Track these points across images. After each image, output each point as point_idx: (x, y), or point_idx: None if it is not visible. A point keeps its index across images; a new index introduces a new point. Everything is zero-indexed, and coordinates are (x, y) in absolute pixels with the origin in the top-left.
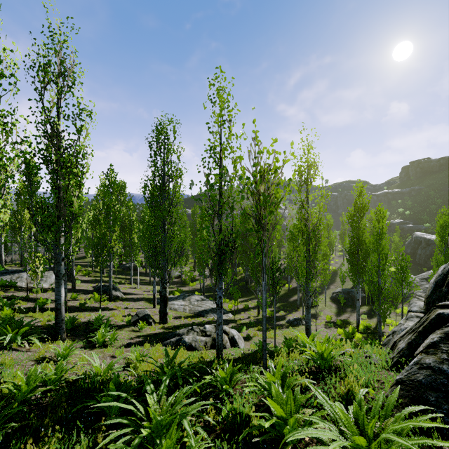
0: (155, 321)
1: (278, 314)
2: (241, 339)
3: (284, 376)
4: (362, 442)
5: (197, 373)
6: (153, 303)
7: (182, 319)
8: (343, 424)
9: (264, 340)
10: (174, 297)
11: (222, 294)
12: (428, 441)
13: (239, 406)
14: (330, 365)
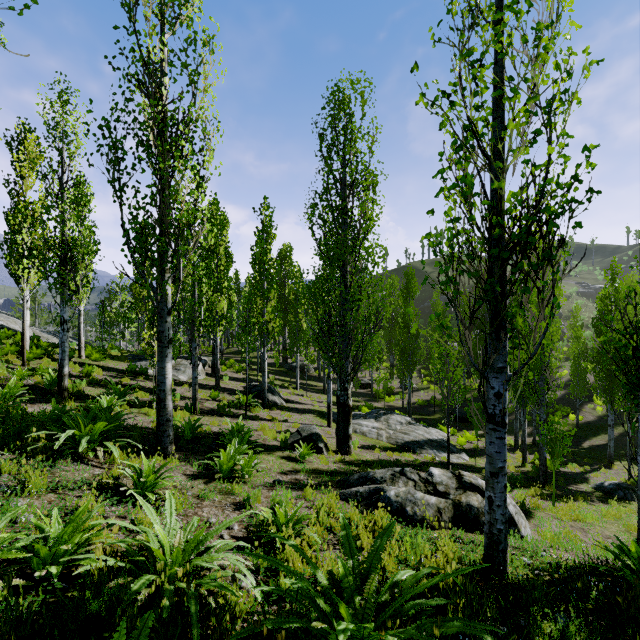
0: (328, 447)
1: (567, 469)
2: (522, 517)
3: None
4: None
5: None
6: (327, 418)
7: (375, 451)
8: None
9: None
10: (360, 414)
11: (505, 387)
12: None
13: None
14: None
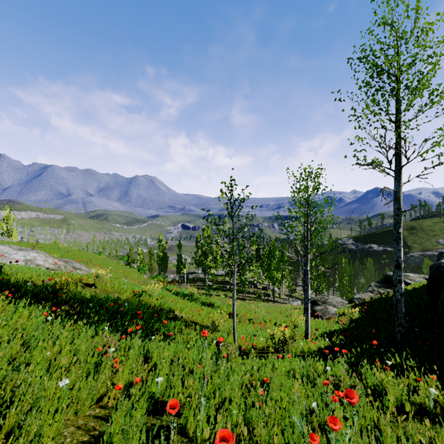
0: None
1: None
2: None
3: None
4: None
5: None
6: None
7: None
8: None
9: None
10: None
11: None
12: None
13: None
14: None
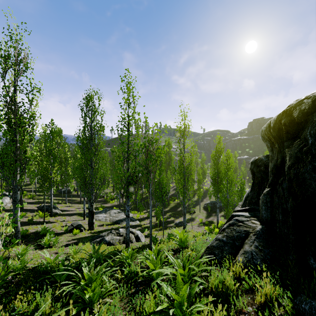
0: (85, 229)
1: (170, 219)
2: (143, 237)
3: (159, 251)
4: (182, 272)
5: (112, 256)
6: (83, 216)
7: (104, 226)
8: (177, 267)
9: (150, 234)
10: (98, 211)
11: (129, 209)
12: (206, 267)
13: (133, 268)
14: (185, 245)
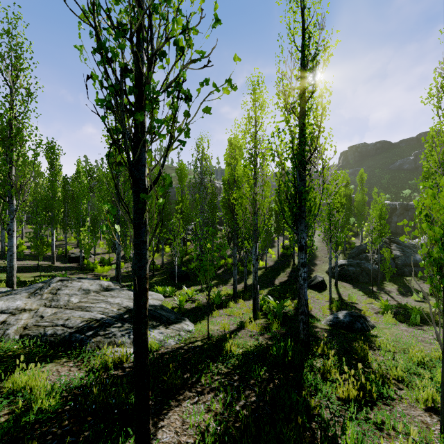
0: None
1: (287, 308)
2: None
3: None
4: None
5: None
6: None
7: None
8: None
9: None
10: None
11: None
12: None
13: None
14: None
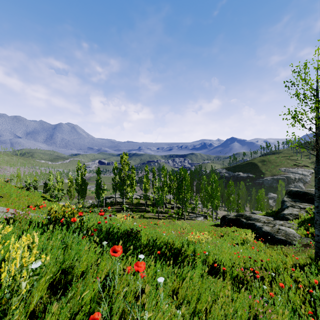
0: None
1: None
2: None
3: None
4: None
5: None
6: None
7: None
8: None
9: None
10: None
11: None
12: None
13: None
14: None
